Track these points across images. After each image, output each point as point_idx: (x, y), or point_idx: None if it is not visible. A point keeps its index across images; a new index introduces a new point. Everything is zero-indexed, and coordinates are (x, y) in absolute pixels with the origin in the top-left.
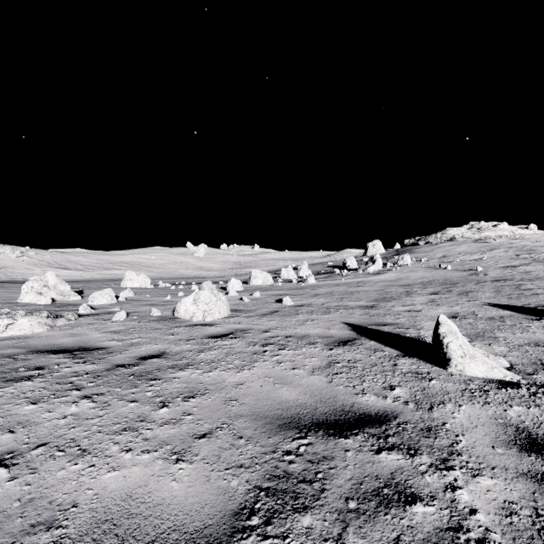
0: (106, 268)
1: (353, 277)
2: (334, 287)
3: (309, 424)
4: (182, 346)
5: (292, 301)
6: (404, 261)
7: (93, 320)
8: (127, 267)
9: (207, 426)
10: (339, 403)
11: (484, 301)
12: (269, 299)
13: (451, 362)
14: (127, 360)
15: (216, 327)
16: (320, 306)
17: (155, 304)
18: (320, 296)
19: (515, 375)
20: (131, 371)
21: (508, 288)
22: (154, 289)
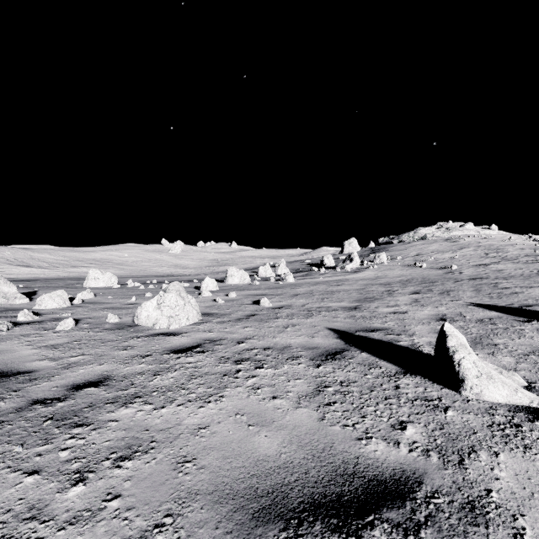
0: (74, 265)
1: (331, 275)
2: (314, 286)
3: (300, 507)
4: (134, 366)
5: (271, 302)
6: (380, 259)
7: (31, 330)
8: (97, 264)
9: (140, 523)
10: (338, 458)
11: (467, 301)
12: (245, 300)
13: (465, 384)
14: (53, 392)
15: (181, 337)
16: (300, 308)
17: (116, 308)
18: (299, 296)
19: None
20: (51, 410)
21: (487, 287)
22: (120, 289)
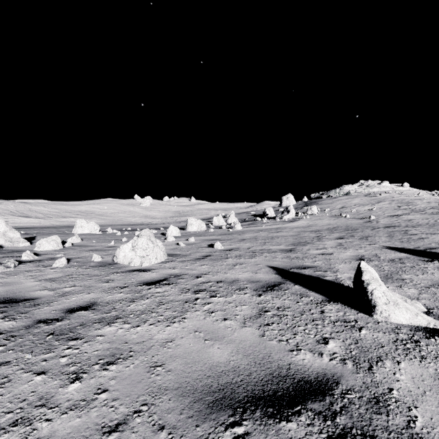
0: (64, 216)
1: (272, 224)
2: (257, 233)
3: (244, 399)
4: (114, 295)
5: (222, 245)
6: (312, 211)
7: (33, 267)
8: (83, 215)
9: (123, 410)
10: (274, 364)
11: (382, 244)
12: (202, 244)
13: (376, 309)
14: (52, 314)
15: (151, 273)
16: (246, 250)
17: (99, 250)
18: (246, 240)
19: (436, 321)
20: (52, 327)
21: (398, 233)
22: (101, 235)
